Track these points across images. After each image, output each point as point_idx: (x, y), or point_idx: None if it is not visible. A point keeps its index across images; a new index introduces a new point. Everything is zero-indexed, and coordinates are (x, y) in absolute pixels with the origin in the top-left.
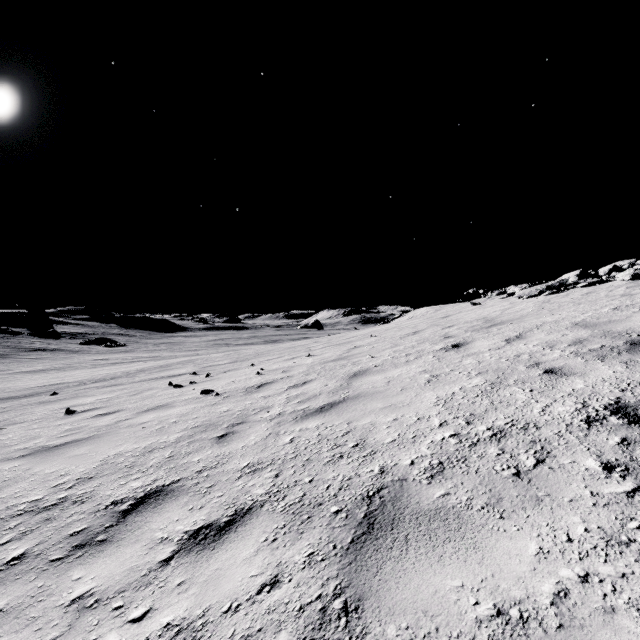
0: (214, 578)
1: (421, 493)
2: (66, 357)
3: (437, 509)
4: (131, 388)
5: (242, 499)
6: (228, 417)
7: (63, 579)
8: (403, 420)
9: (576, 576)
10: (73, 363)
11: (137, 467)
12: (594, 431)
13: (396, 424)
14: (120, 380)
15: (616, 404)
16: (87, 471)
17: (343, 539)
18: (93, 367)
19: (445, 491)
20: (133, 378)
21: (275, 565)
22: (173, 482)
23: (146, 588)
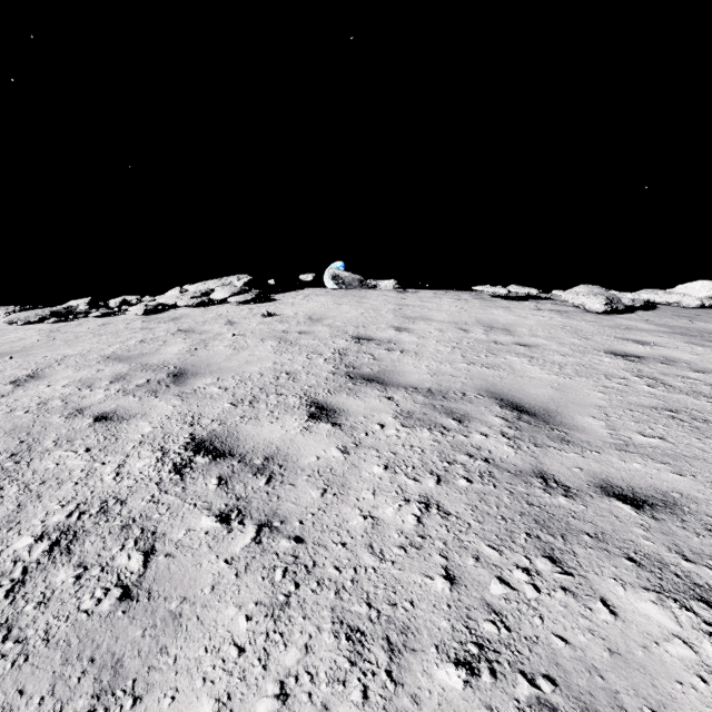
0: None
1: None
2: None
3: None
4: None
5: None
6: None
7: None
8: None
9: (275, 700)
10: None
11: None
12: (190, 480)
13: None
14: None
15: (194, 441)
16: None
17: None
18: None
19: None
20: None
21: None
22: None
23: None
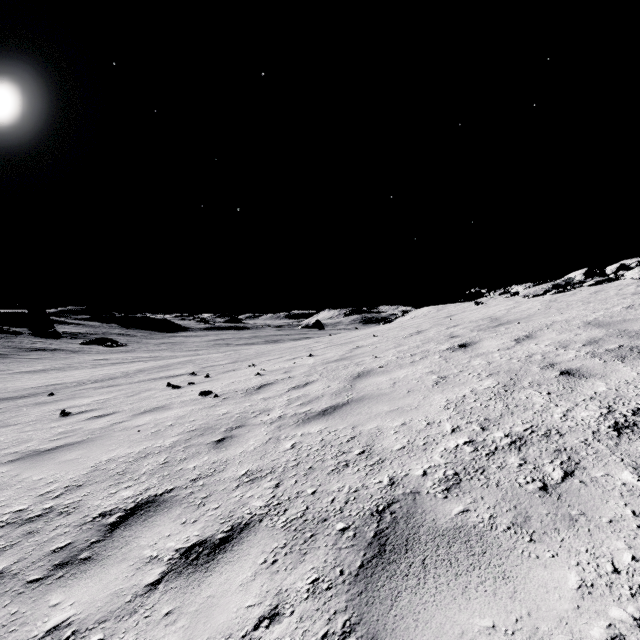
0: (206, 607)
1: (437, 509)
2: (66, 357)
3: (456, 528)
4: (129, 389)
5: (239, 512)
6: (226, 420)
7: (39, 604)
8: (412, 425)
9: (630, 618)
10: (73, 363)
11: (129, 474)
12: (625, 439)
13: (404, 429)
14: (118, 380)
15: None
16: (77, 478)
17: (351, 563)
18: (93, 367)
19: (464, 507)
20: (132, 378)
21: (275, 593)
22: (166, 491)
23: (130, 618)
